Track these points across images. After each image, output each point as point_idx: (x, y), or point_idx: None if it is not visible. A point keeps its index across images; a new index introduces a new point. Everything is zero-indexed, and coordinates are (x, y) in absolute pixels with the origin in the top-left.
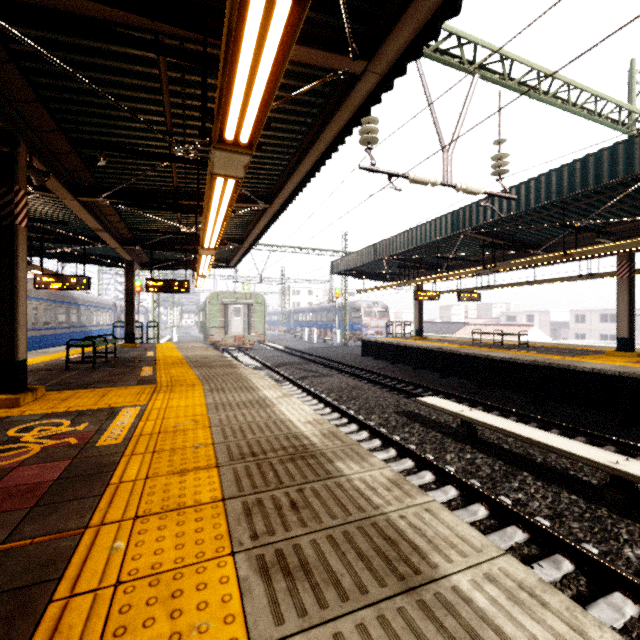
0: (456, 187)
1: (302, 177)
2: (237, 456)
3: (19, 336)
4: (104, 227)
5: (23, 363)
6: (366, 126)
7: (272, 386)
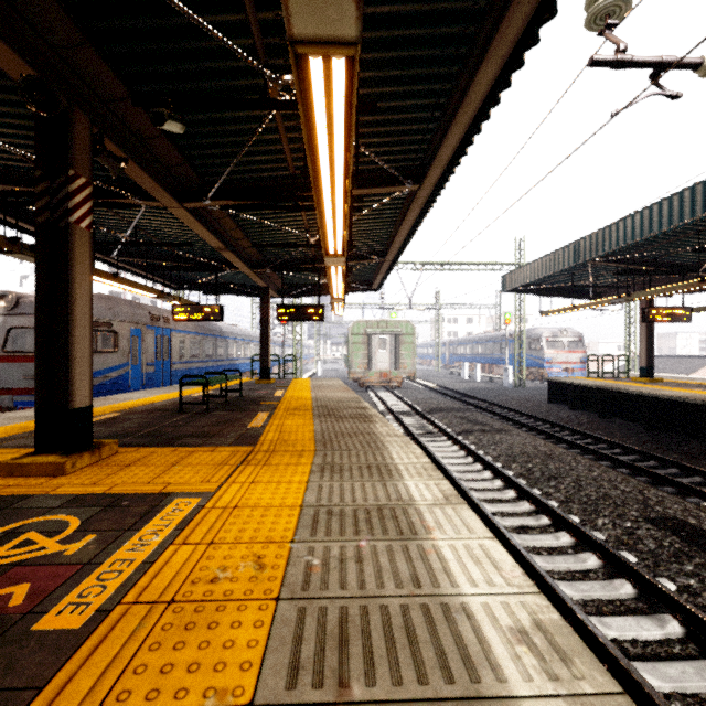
0: None
1: (474, 113)
2: None
3: (76, 375)
4: (229, 246)
5: (84, 411)
6: None
7: (423, 468)
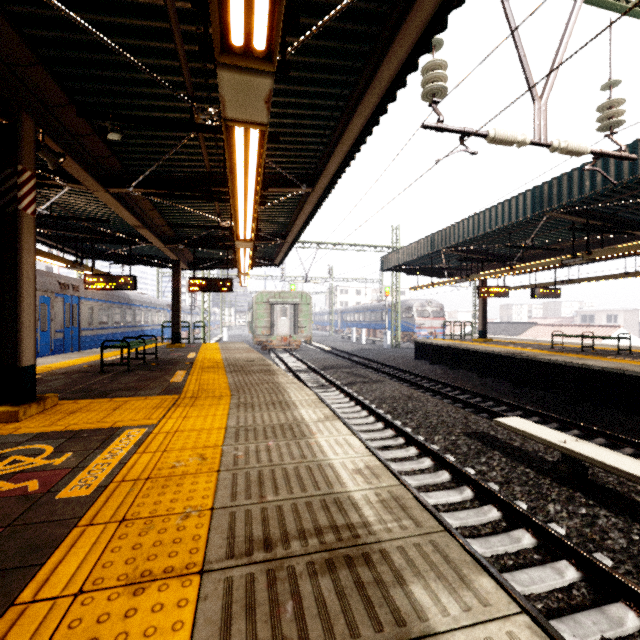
0: (552, 146)
1: (349, 146)
2: (240, 545)
3: (23, 338)
4: (145, 224)
5: (30, 369)
6: (431, 73)
7: (312, 402)
